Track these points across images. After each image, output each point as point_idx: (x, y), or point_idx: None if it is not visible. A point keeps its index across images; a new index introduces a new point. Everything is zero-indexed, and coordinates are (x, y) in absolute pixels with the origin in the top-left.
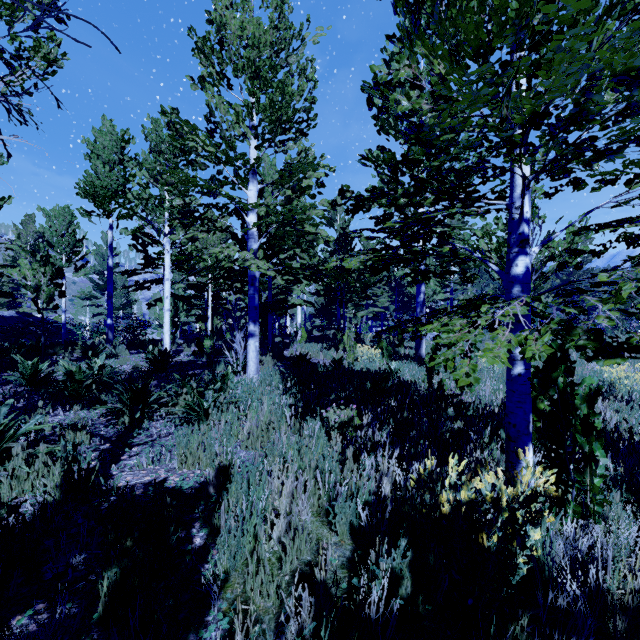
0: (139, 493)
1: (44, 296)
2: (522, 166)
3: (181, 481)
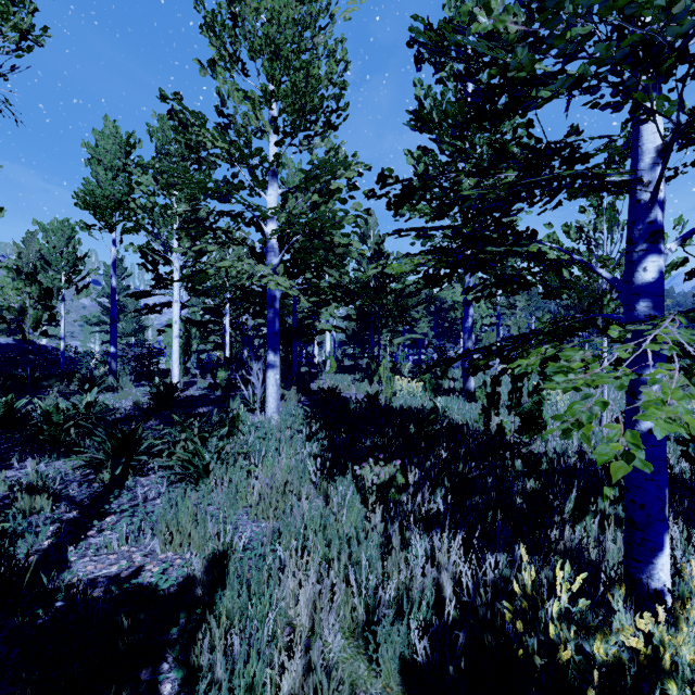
0: (98, 594)
1: (30, 320)
2: (653, 122)
3: (159, 575)
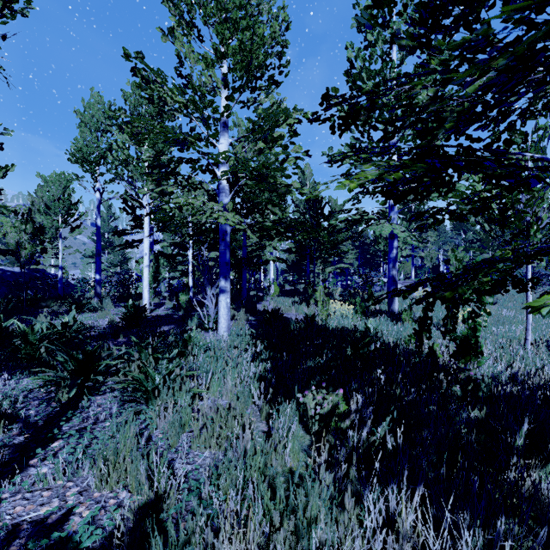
0: (16, 548)
1: (25, 253)
2: None
3: (84, 526)
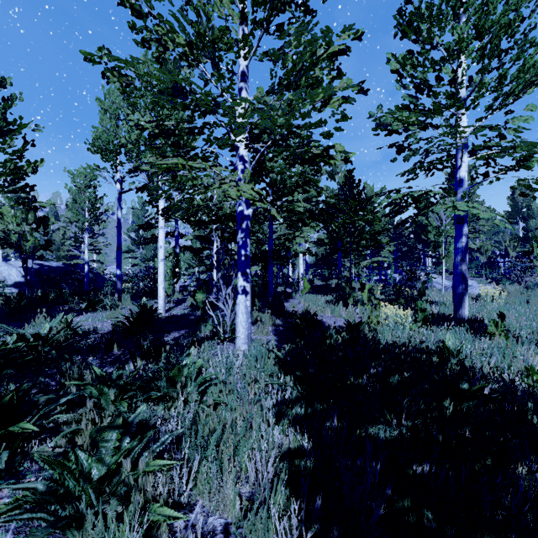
0: None
1: (27, 245)
2: None
3: None
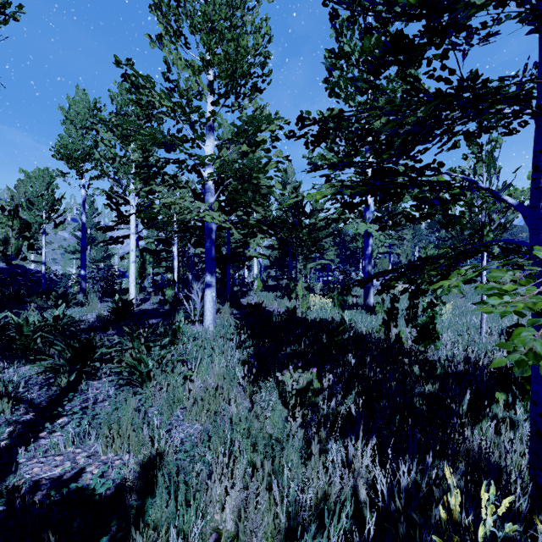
0: (39, 497)
1: (12, 248)
2: None
3: (97, 479)
